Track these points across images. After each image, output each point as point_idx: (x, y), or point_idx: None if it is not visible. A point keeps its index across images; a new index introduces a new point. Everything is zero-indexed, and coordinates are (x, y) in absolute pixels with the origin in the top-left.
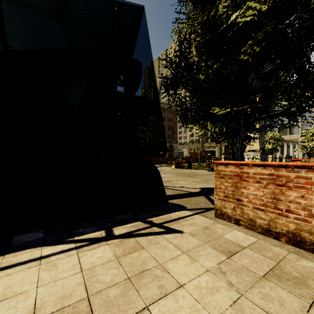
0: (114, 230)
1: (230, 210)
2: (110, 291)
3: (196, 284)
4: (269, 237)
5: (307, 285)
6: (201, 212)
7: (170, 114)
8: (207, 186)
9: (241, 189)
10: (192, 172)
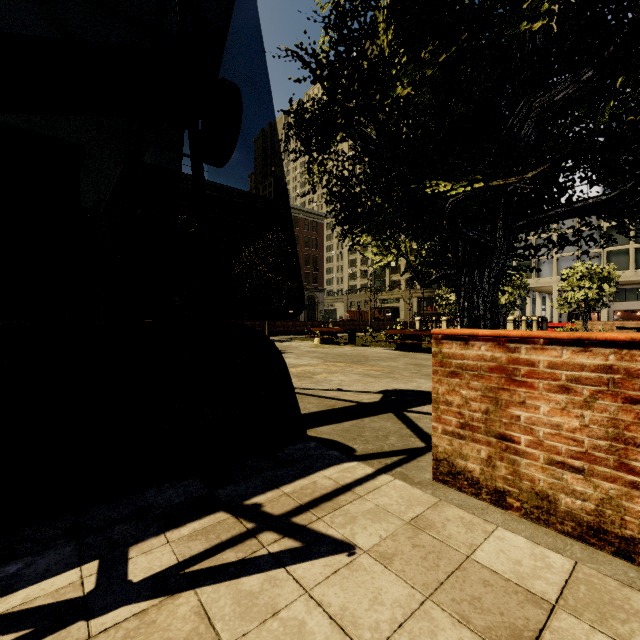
0: (131, 559)
1: (479, 465)
2: None
3: None
4: (601, 549)
5: None
6: (394, 464)
7: (309, 231)
8: (395, 387)
9: (512, 407)
10: (356, 352)
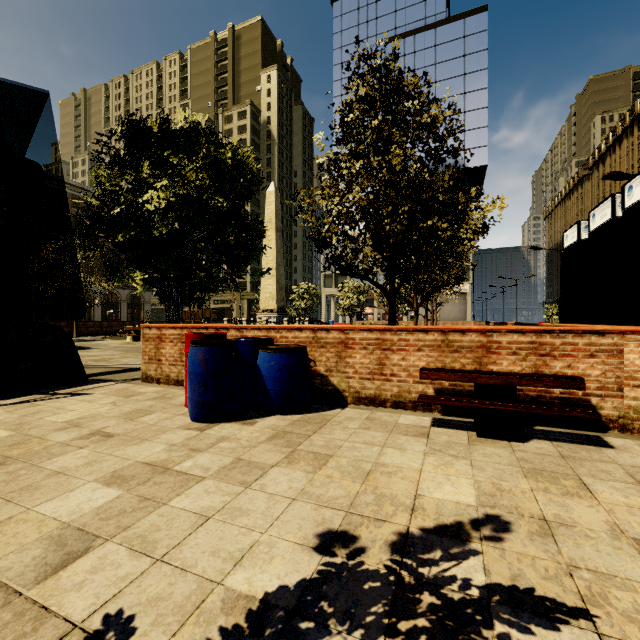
0: None
1: (154, 372)
2: (5, 420)
3: (87, 408)
4: (178, 386)
5: (171, 398)
6: (129, 381)
7: None
8: None
9: (161, 349)
10: None
